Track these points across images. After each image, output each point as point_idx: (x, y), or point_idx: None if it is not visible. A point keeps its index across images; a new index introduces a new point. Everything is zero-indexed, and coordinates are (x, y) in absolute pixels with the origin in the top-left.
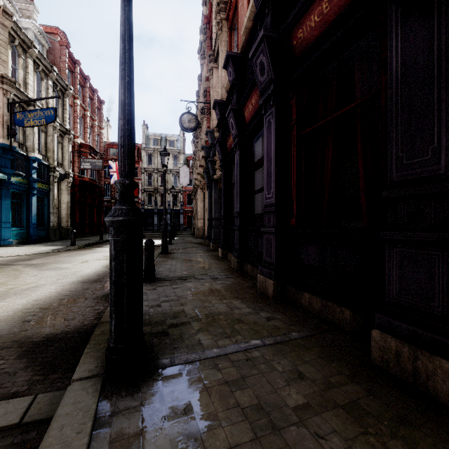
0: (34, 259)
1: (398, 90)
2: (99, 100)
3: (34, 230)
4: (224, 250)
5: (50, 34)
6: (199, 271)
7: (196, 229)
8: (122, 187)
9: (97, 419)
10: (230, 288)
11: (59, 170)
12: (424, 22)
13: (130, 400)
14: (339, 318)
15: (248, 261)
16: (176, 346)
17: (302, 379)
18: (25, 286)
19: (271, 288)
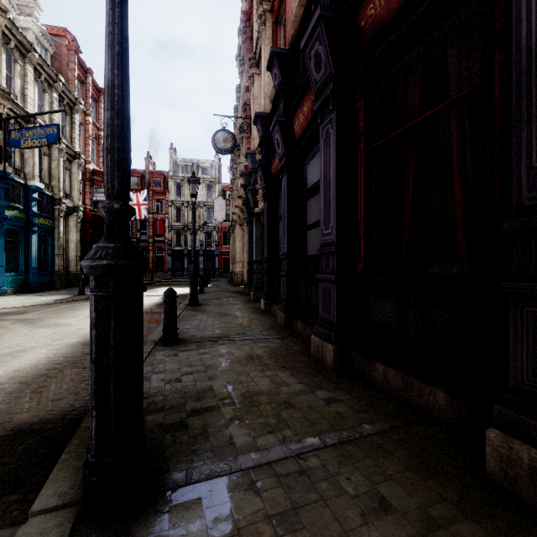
0: (30, 312)
1: (530, 66)
2: None
3: (34, 276)
4: (268, 302)
5: (56, 36)
6: (236, 330)
7: (233, 274)
8: (108, 214)
9: None
10: (275, 354)
11: (67, 203)
12: None
13: None
14: (429, 403)
15: (298, 316)
16: (196, 449)
17: (386, 510)
18: (8, 350)
19: (331, 355)
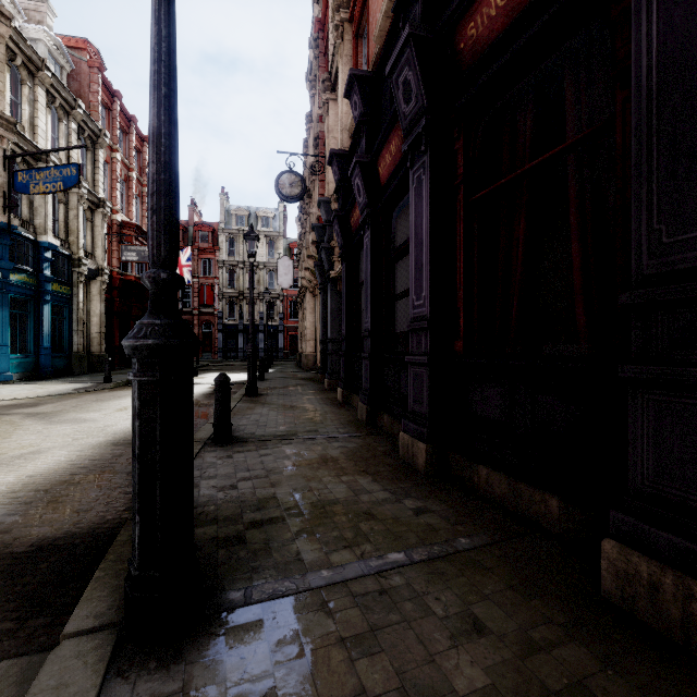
0: (43, 404)
1: (651, 110)
2: None
3: (46, 358)
4: (347, 391)
5: (74, 49)
6: (305, 426)
7: (303, 355)
8: (154, 285)
9: None
10: (354, 455)
11: (88, 264)
12: None
13: (163, 680)
14: (540, 512)
15: (384, 409)
16: (257, 565)
17: (479, 633)
18: (19, 451)
19: (423, 457)
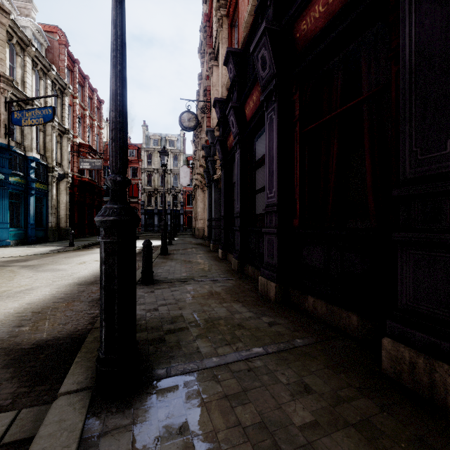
0: (31, 260)
1: (411, 79)
2: (98, 100)
3: (32, 231)
4: (225, 251)
5: (49, 32)
6: (199, 273)
7: (196, 229)
8: (113, 184)
9: (82, 440)
10: (230, 291)
11: (58, 170)
12: (441, 4)
13: (121, 418)
14: (346, 324)
15: (248, 262)
16: (173, 355)
17: (308, 392)
18: (19, 288)
19: (273, 291)
